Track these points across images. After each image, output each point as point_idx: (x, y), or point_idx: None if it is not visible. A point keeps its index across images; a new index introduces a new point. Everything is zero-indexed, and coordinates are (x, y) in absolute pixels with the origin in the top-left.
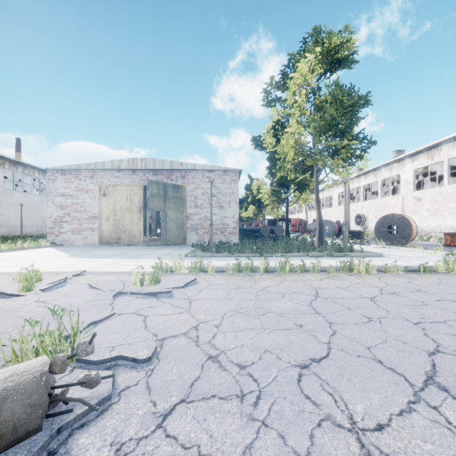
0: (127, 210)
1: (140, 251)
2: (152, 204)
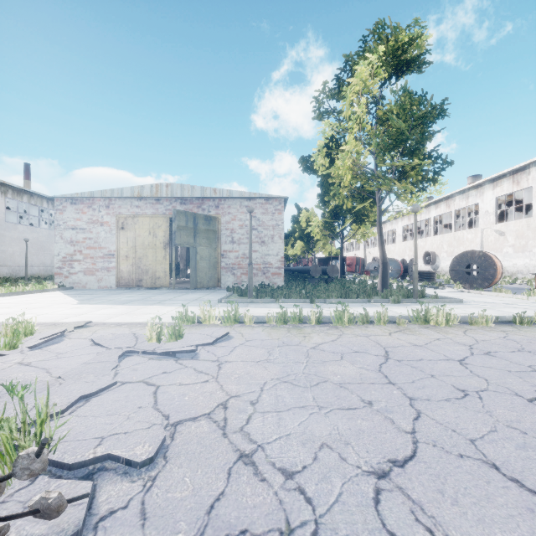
0: (150, 246)
1: (163, 296)
2: (180, 239)
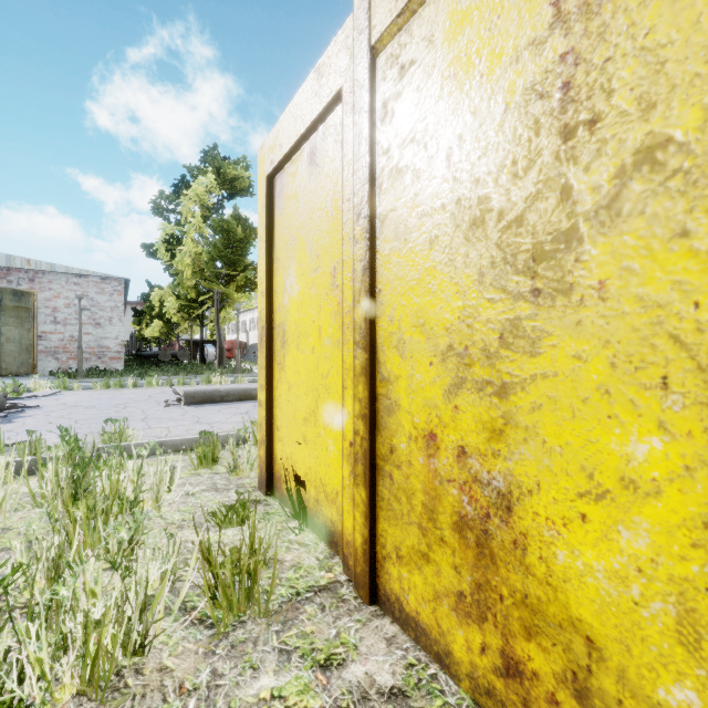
0: None
1: None
2: None
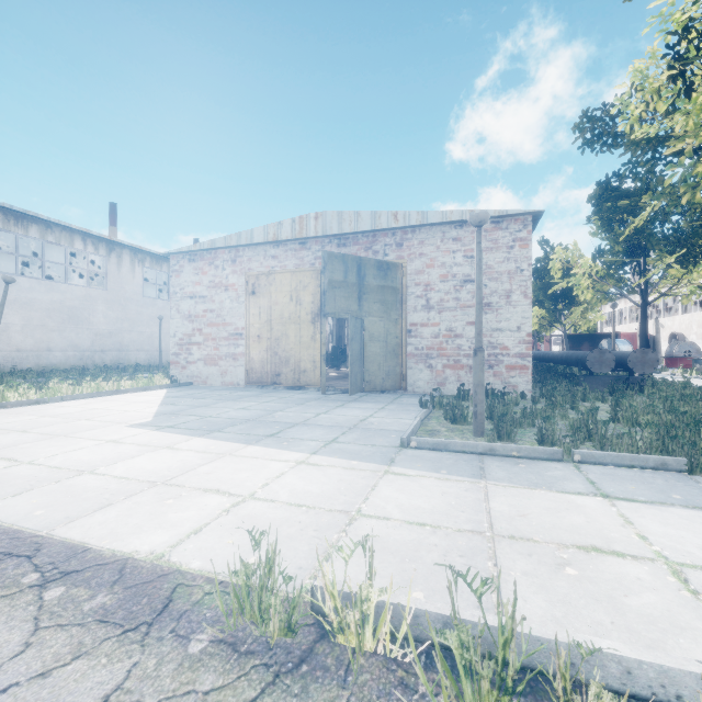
0: (292, 320)
1: (298, 411)
2: (333, 305)
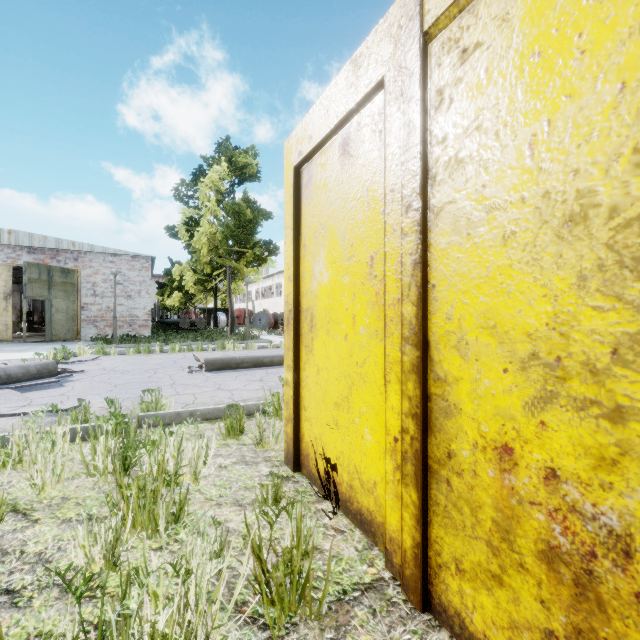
0: None
1: (17, 348)
2: (31, 292)
